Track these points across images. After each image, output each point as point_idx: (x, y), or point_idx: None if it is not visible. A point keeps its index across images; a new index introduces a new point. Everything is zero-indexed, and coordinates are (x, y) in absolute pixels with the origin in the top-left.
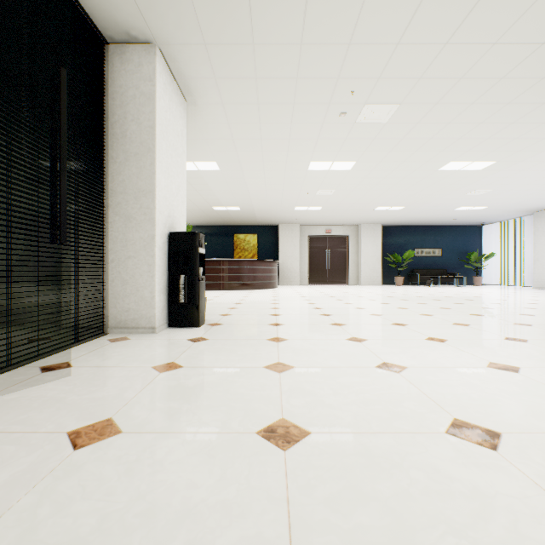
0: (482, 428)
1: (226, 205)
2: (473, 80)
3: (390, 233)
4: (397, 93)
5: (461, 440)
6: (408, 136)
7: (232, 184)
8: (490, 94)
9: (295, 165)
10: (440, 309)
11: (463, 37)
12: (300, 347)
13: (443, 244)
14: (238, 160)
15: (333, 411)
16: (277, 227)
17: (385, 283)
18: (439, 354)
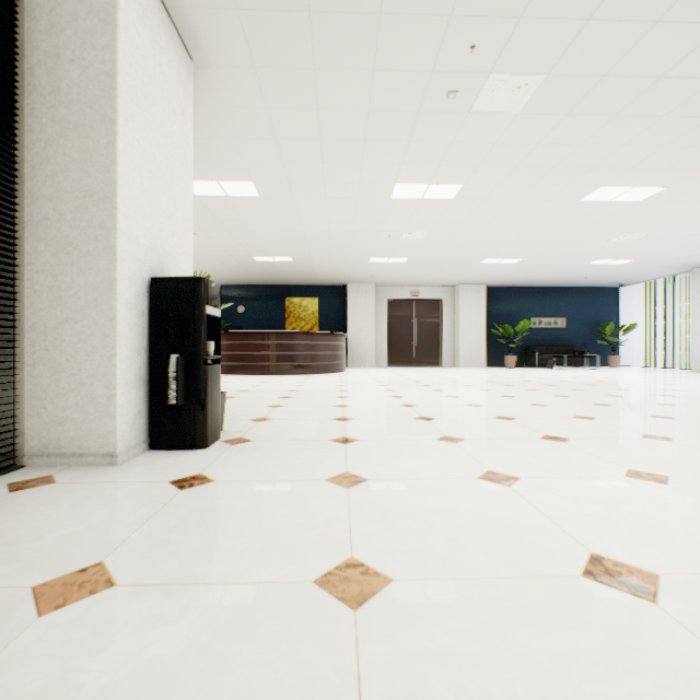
0: None
1: (273, 254)
2: (674, 27)
3: (498, 297)
4: (545, 51)
5: None
6: (547, 140)
7: (280, 220)
8: (694, 59)
9: (372, 189)
10: (597, 406)
11: None
12: (393, 501)
13: (568, 312)
14: (285, 179)
15: None
16: (345, 288)
17: (491, 365)
18: (691, 523)
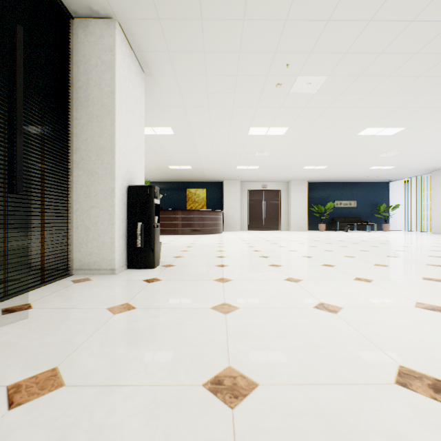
0: (430, 378)
1: (180, 165)
2: (391, 55)
3: (314, 188)
4: (325, 66)
5: (413, 393)
6: (333, 105)
7: (185, 146)
8: (405, 68)
9: (237, 130)
10: (360, 251)
11: (385, 15)
12: (243, 287)
13: (357, 197)
14: (189, 126)
15: (279, 358)
16: (222, 183)
17: (310, 229)
18: (369, 294)
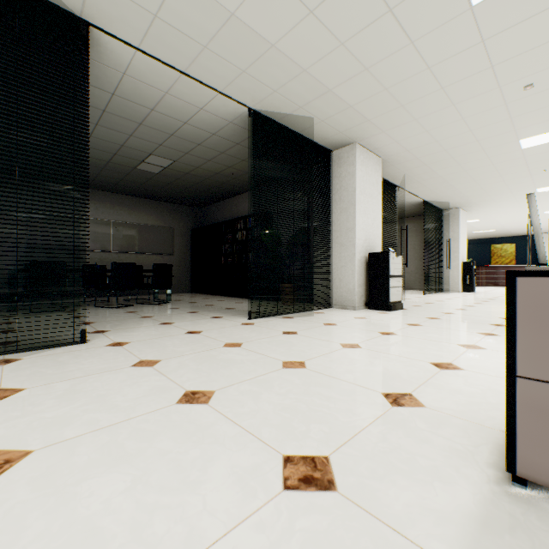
0: None
1: (483, 230)
2: None
3: None
4: None
5: None
6: None
7: (488, 223)
8: None
9: None
10: None
11: None
12: None
13: None
14: (491, 217)
15: None
16: None
17: None
18: None
